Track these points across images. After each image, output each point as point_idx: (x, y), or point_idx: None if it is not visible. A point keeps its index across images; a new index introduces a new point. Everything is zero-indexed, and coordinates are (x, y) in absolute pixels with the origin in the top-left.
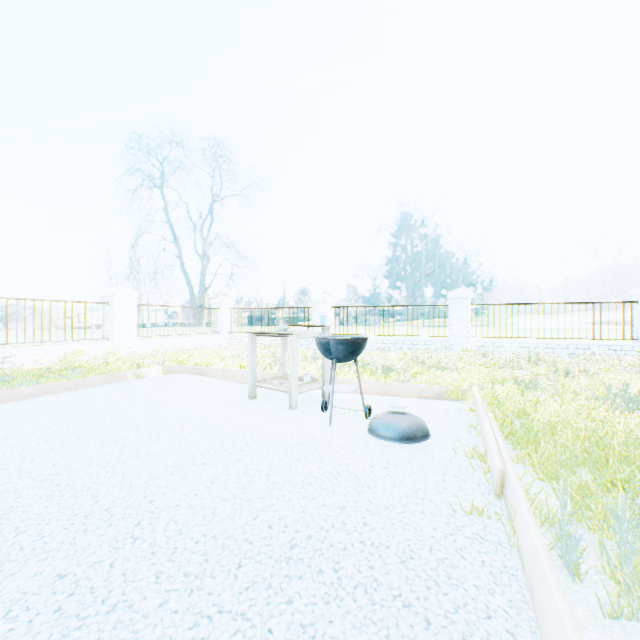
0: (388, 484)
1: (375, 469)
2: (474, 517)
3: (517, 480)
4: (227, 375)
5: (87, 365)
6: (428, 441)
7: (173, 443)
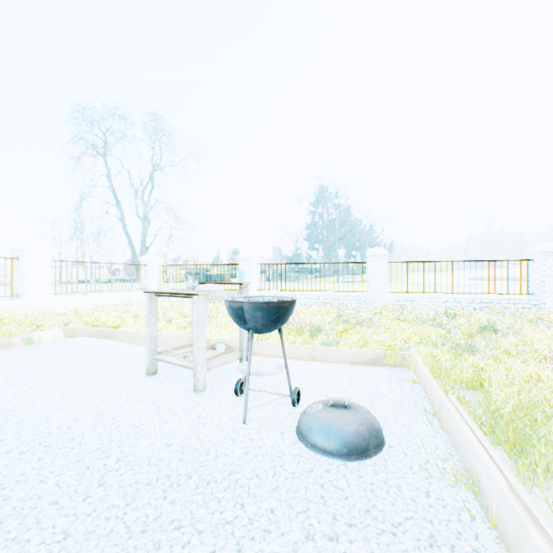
0: None
1: (315, 547)
2: None
3: None
4: (136, 338)
5: None
6: (383, 450)
7: None
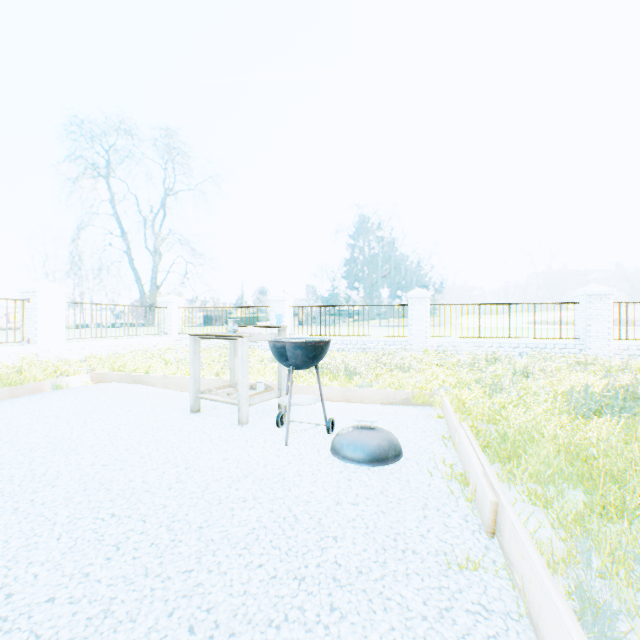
0: (360, 531)
1: (342, 508)
2: (470, 573)
3: (517, 518)
4: (169, 383)
5: None
6: (401, 461)
7: (76, 483)
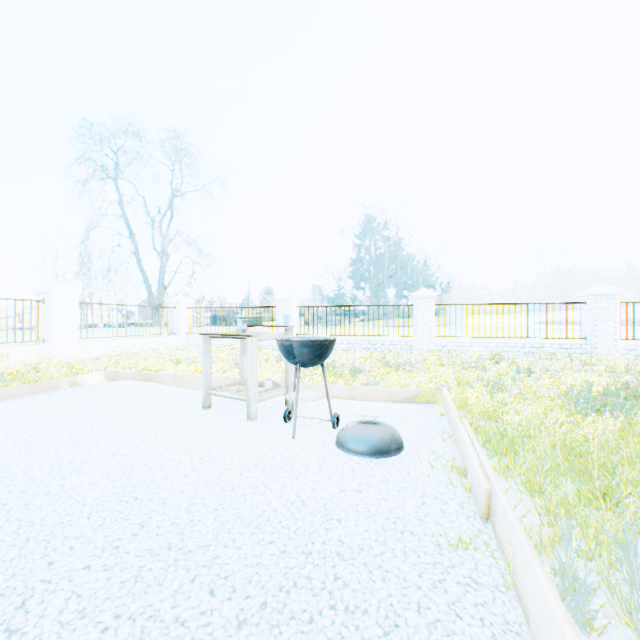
0: (362, 514)
1: (346, 494)
2: (463, 552)
3: (508, 503)
4: (180, 381)
5: (13, 372)
6: (402, 454)
7: (100, 471)
